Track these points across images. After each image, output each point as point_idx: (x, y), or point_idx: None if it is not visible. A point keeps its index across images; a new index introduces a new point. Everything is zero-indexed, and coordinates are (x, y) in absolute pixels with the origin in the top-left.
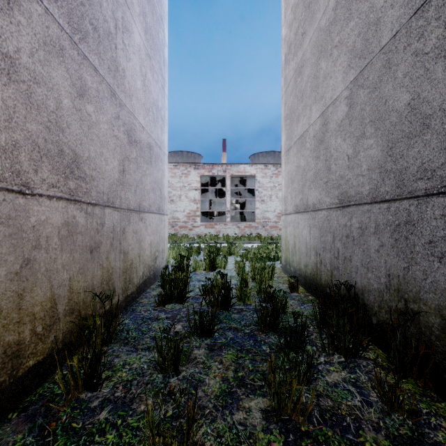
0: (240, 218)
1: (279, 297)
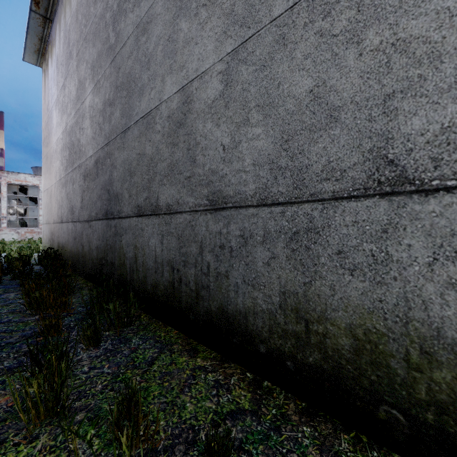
0: (21, 224)
1: (27, 257)
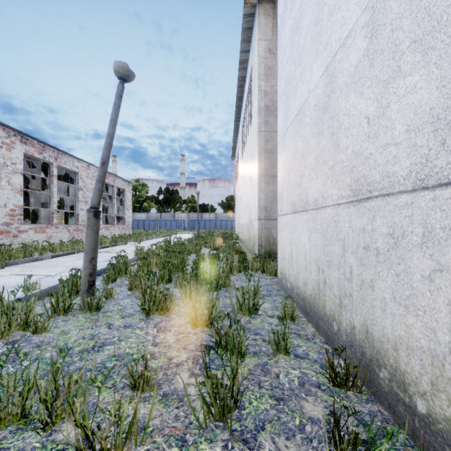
0: None
1: None
